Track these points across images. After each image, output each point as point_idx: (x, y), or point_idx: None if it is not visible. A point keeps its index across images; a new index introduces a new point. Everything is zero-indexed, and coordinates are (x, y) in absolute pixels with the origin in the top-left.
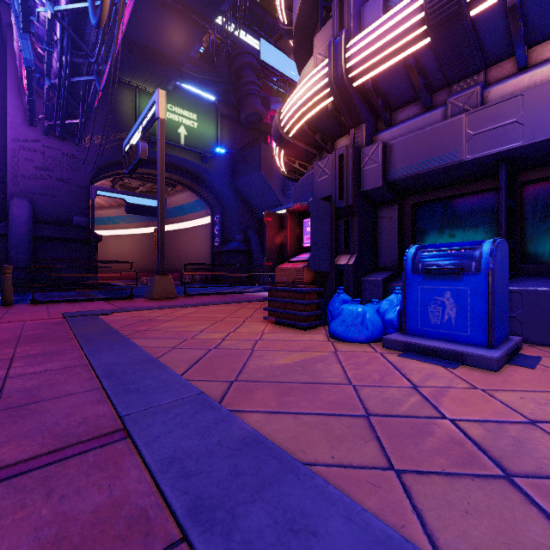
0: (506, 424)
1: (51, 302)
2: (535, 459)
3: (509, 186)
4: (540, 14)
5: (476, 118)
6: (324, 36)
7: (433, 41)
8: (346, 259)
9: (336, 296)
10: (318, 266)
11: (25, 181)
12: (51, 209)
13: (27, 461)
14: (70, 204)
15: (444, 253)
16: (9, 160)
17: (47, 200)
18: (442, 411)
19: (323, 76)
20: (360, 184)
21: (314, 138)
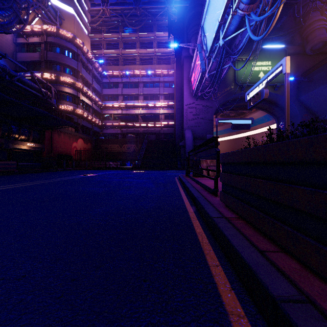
0: None
1: None
2: None
3: None
4: None
5: None
6: None
7: None
8: None
9: None
10: None
11: (189, 122)
12: (198, 132)
13: None
14: (205, 129)
15: None
16: (184, 114)
17: (197, 129)
18: None
19: None
20: None
21: None
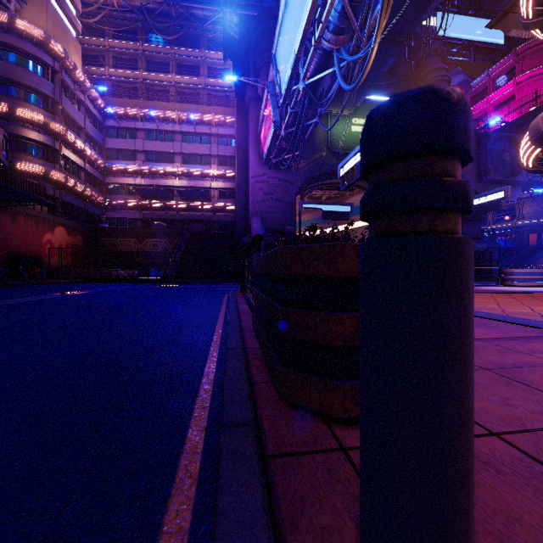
0: None
1: None
2: None
3: None
4: None
5: None
6: None
7: None
8: None
9: None
10: None
11: (258, 205)
12: (272, 222)
13: None
14: (283, 217)
15: None
16: (250, 191)
17: (270, 216)
18: None
19: None
20: None
21: None
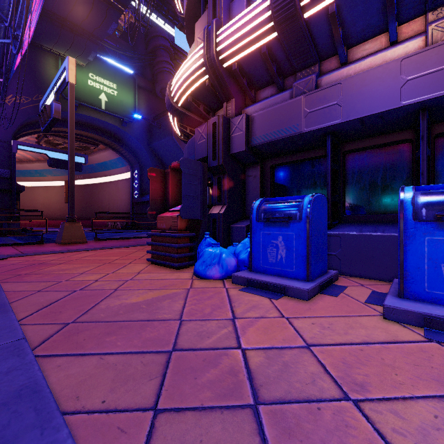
0: (286, 350)
1: None
2: (289, 383)
3: (335, 153)
4: (353, 22)
5: (311, 99)
6: (202, 23)
7: (279, 35)
8: (218, 209)
9: (203, 240)
10: (189, 215)
11: None
12: None
13: None
14: None
15: (279, 204)
16: None
17: None
18: (241, 341)
19: (200, 57)
20: (230, 148)
21: (198, 109)
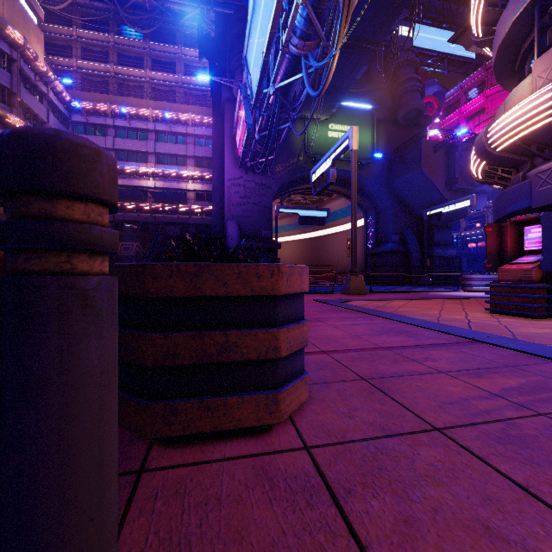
0: None
1: None
2: None
3: None
4: None
5: None
6: (546, 61)
7: None
8: None
9: None
10: (549, 267)
11: (234, 208)
12: (249, 226)
13: (451, 343)
14: (260, 221)
15: None
16: (225, 195)
17: (246, 220)
18: None
19: (547, 100)
20: None
21: (529, 150)
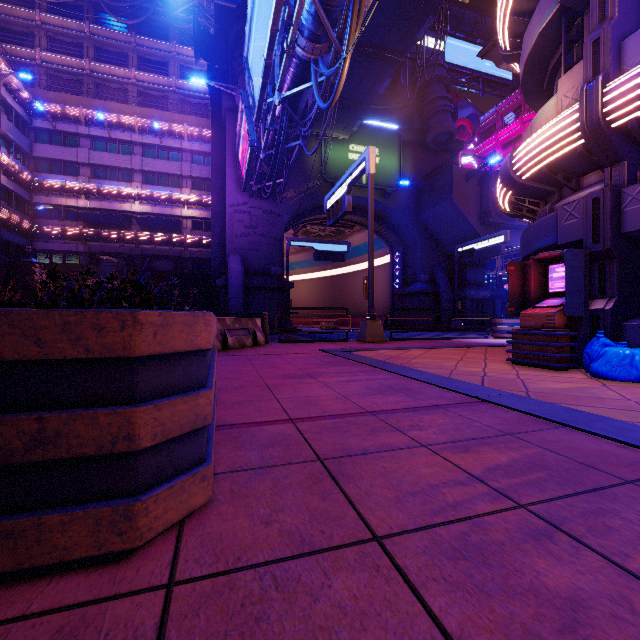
0: None
1: (291, 342)
2: None
3: None
4: None
5: None
6: (572, 79)
7: None
8: (602, 303)
9: (595, 340)
10: (573, 312)
11: (237, 240)
12: (255, 261)
13: (452, 404)
14: (268, 256)
15: None
16: (227, 223)
17: (252, 254)
18: None
19: (572, 122)
20: (620, 225)
21: (555, 179)
